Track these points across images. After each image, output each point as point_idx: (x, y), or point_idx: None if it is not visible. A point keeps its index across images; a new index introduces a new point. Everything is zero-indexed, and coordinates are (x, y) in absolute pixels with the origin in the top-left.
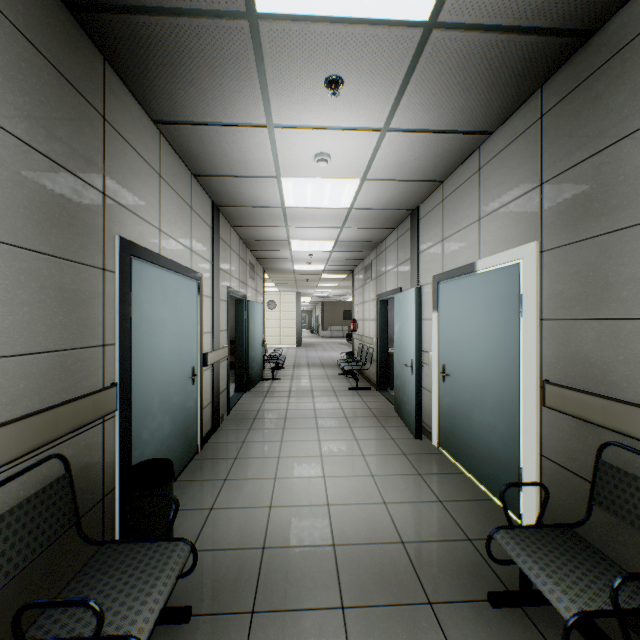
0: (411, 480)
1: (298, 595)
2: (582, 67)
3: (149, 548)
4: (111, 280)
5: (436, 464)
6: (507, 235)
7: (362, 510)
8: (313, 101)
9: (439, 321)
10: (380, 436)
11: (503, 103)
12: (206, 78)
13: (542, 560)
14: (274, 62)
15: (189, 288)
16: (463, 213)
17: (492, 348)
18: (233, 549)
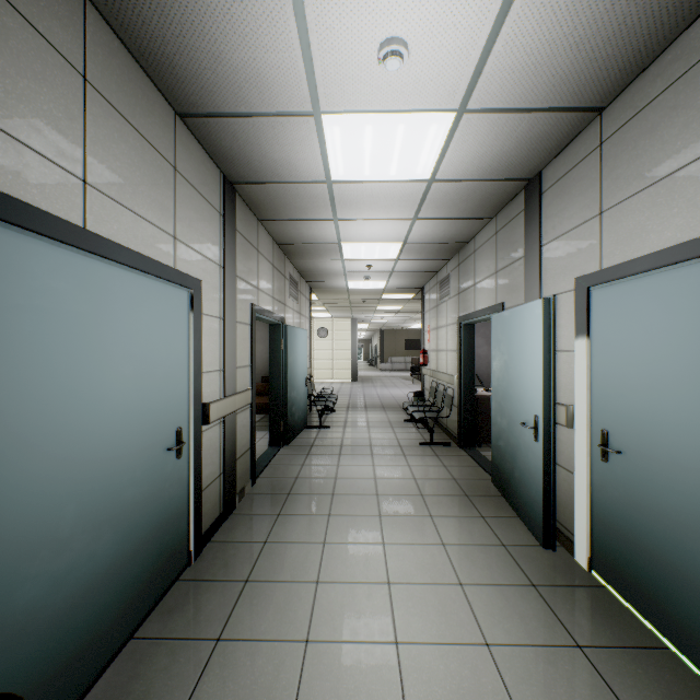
0: (568, 665)
1: None
2: None
3: None
4: None
5: (601, 617)
6: None
7: None
8: None
9: (592, 354)
10: (481, 538)
11: None
12: None
13: None
14: None
15: (168, 299)
16: (662, 149)
17: None
18: None
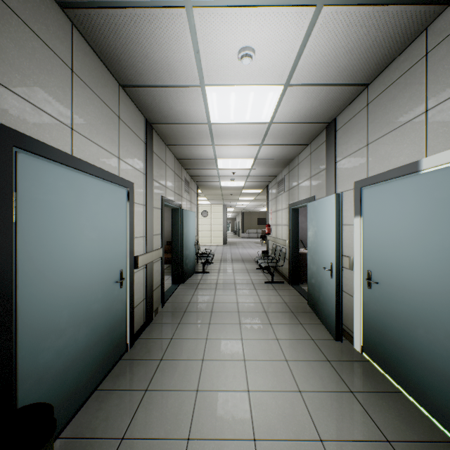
0: (344, 401)
1: None
2: None
3: None
4: None
5: (366, 377)
6: None
7: None
8: None
9: (363, 226)
10: (300, 336)
11: None
12: None
13: None
14: None
15: (115, 194)
16: (398, 110)
17: None
18: None
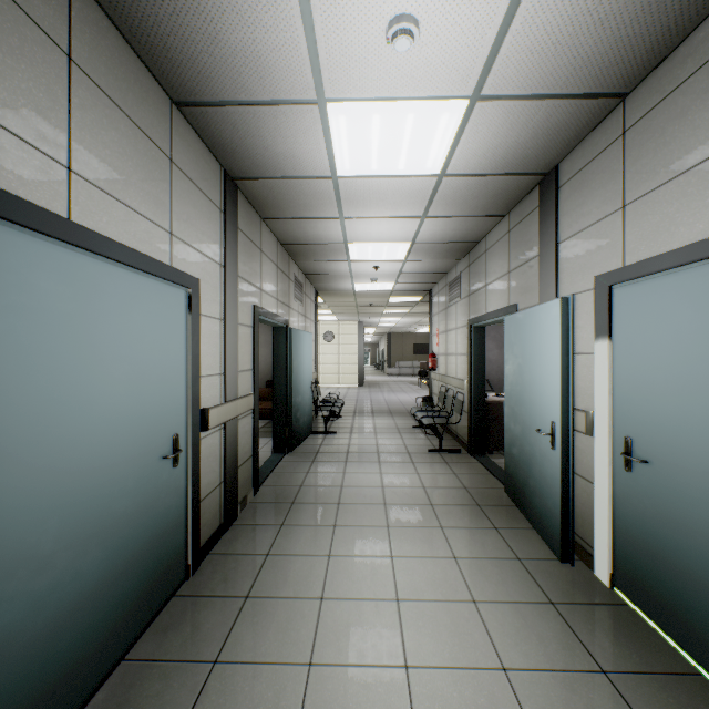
0: (592, 693)
1: None
2: None
3: None
4: None
5: (626, 639)
6: None
7: None
8: None
9: (614, 357)
10: (495, 551)
11: None
12: None
13: None
14: None
15: (164, 299)
16: (694, 135)
17: None
18: None
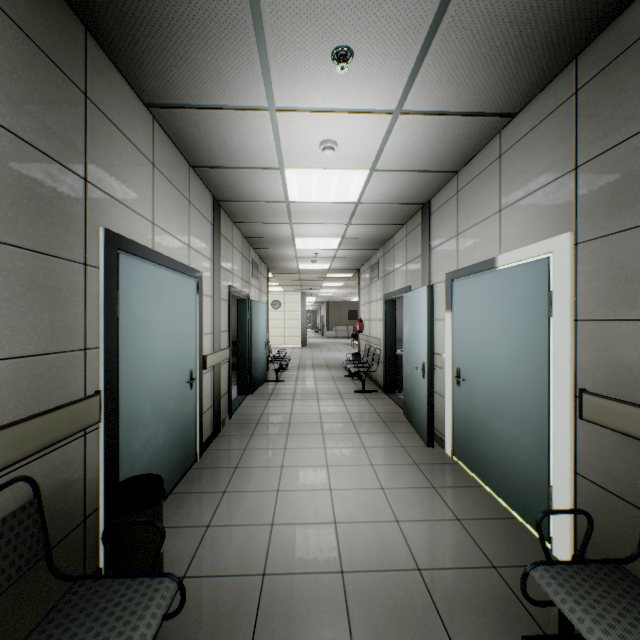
0: (425, 494)
1: (302, 635)
2: (629, 29)
3: (129, 586)
4: (94, 276)
5: (451, 476)
6: (533, 227)
7: (372, 529)
8: (319, 78)
9: (453, 322)
10: (389, 443)
11: (531, 78)
12: (200, 51)
13: (594, 609)
14: (275, 30)
15: (187, 286)
16: (481, 205)
17: (515, 351)
18: (230, 576)
